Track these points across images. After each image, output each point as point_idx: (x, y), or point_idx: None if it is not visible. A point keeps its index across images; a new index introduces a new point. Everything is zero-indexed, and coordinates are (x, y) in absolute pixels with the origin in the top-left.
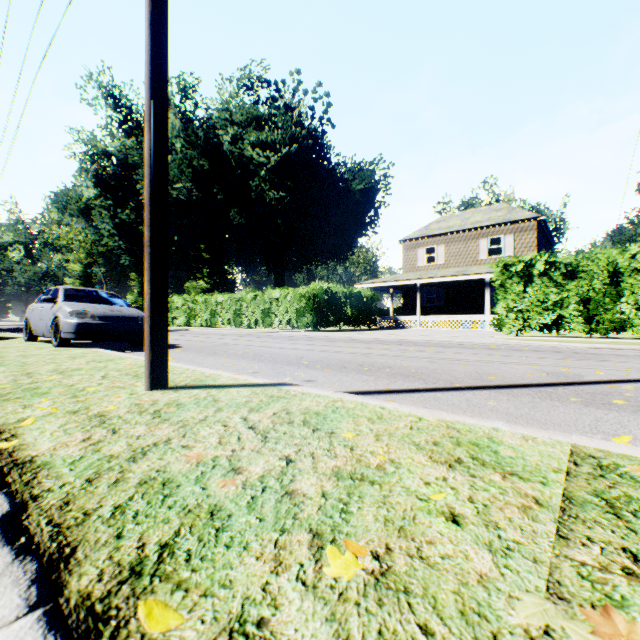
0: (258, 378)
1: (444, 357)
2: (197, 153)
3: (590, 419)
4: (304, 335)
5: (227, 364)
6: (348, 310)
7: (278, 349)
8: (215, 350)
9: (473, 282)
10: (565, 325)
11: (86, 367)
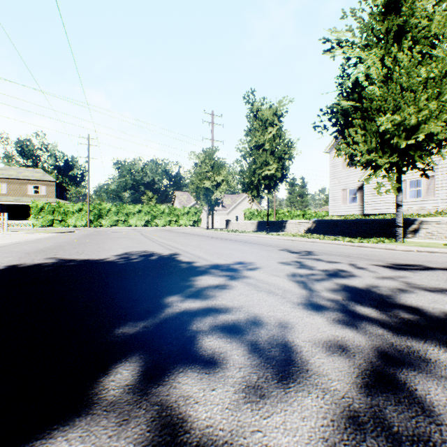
0: None
1: None
2: None
3: None
4: None
5: None
6: None
7: None
8: None
9: (25, 205)
10: (54, 224)
11: None
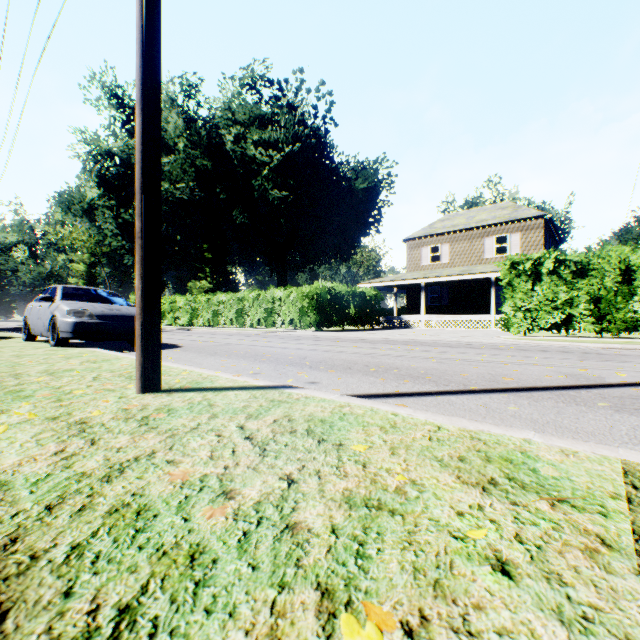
0: (258, 380)
1: (453, 357)
2: (200, 153)
3: (626, 427)
4: (307, 335)
5: (227, 364)
6: (351, 310)
7: (280, 349)
8: (216, 350)
9: (478, 281)
10: (575, 325)
11: (79, 368)
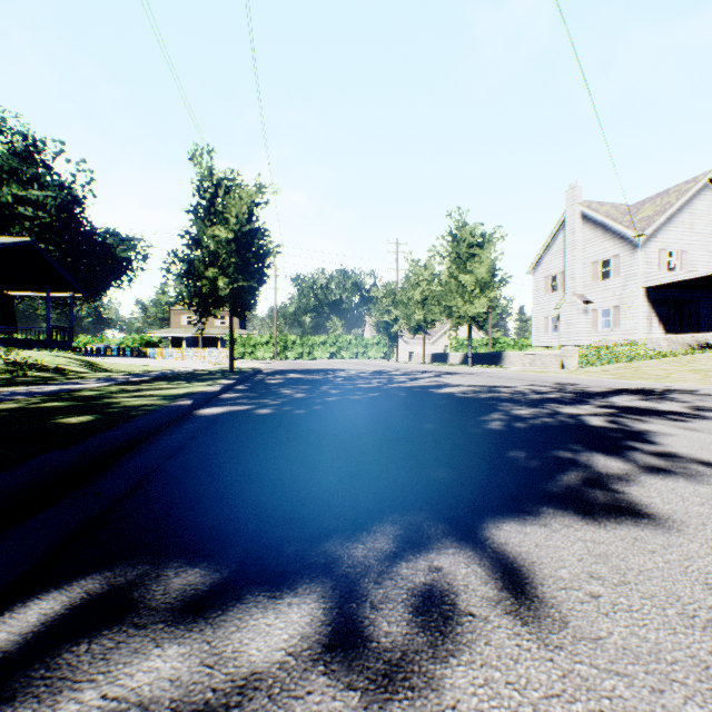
0: None
1: None
2: None
3: None
4: None
5: None
6: None
7: None
8: None
9: (213, 337)
10: (245, 357)
11: None
